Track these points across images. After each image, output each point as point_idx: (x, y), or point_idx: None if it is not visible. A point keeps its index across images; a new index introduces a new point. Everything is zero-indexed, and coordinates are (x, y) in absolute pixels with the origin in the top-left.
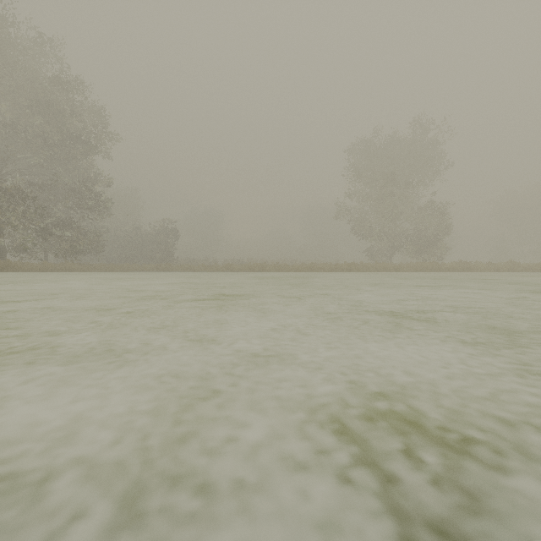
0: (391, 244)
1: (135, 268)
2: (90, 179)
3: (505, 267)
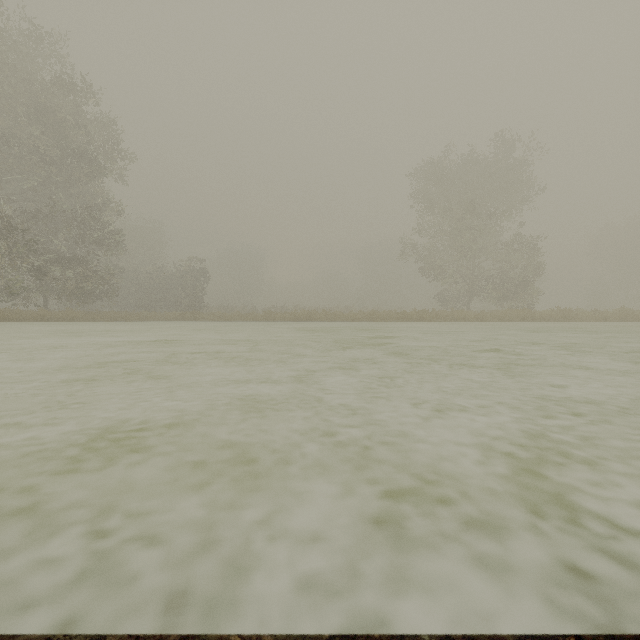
0: (469, 288)
1: (155, 317)
2: (97, 207)
3: (616, 315)
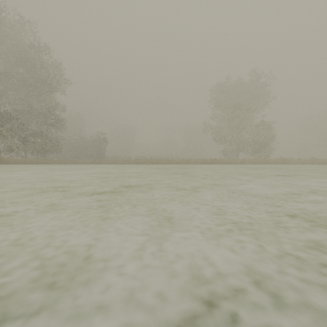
0: (238, 147)
1: (80, 162)
2: (52, 107)
3: (309, 161)
